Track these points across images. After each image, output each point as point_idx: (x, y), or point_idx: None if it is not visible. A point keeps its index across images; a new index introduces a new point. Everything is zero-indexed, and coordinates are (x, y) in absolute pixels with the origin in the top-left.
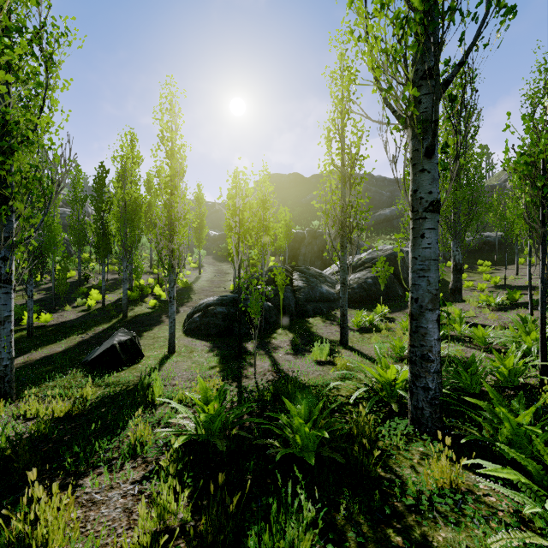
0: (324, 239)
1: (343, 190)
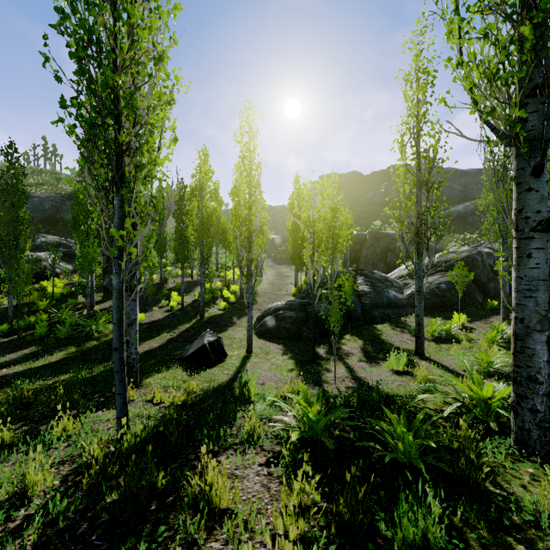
0: (388, 240)
1: (419, 195)
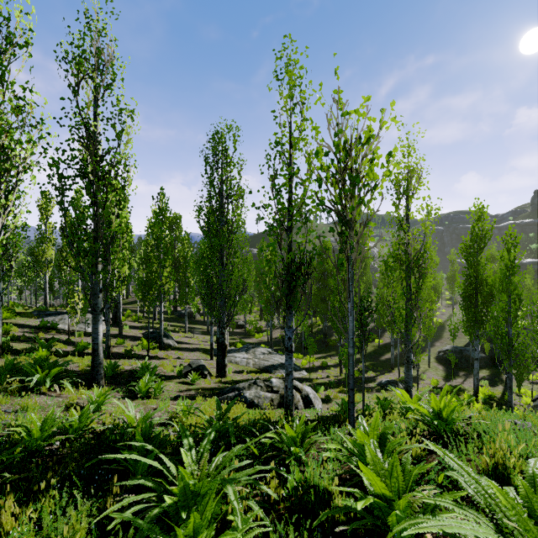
0: None
1: None
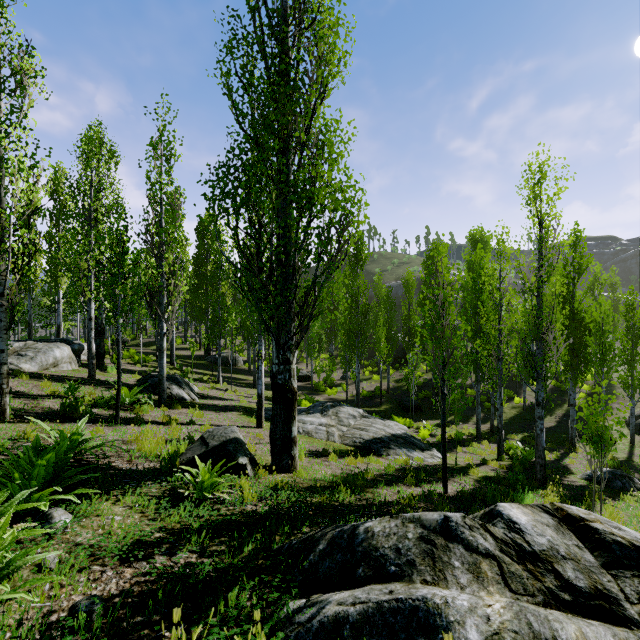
0: None
1: None
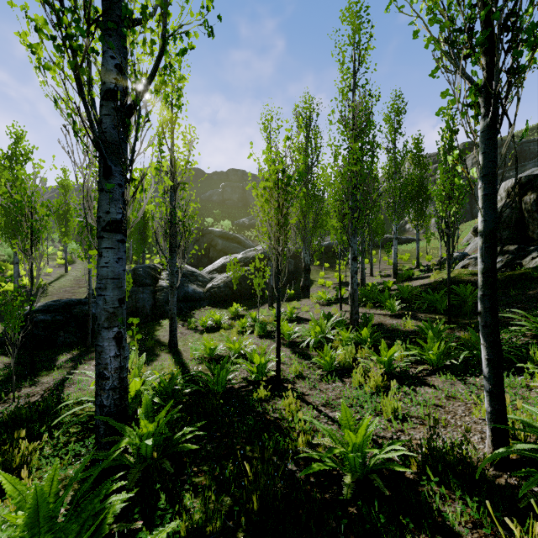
0: (211, 237)
1: (172, 194)
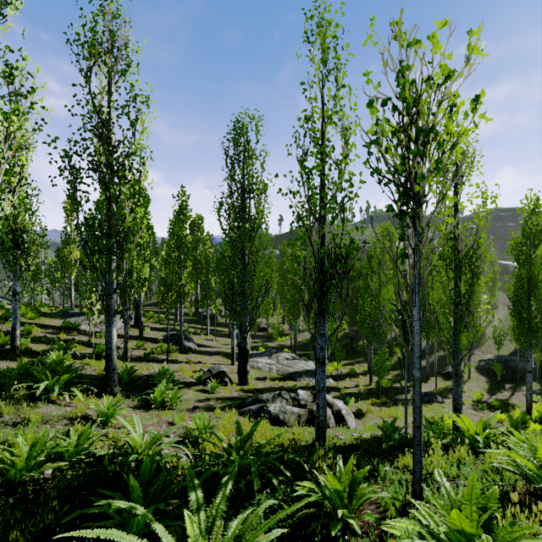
0: None
1: None
